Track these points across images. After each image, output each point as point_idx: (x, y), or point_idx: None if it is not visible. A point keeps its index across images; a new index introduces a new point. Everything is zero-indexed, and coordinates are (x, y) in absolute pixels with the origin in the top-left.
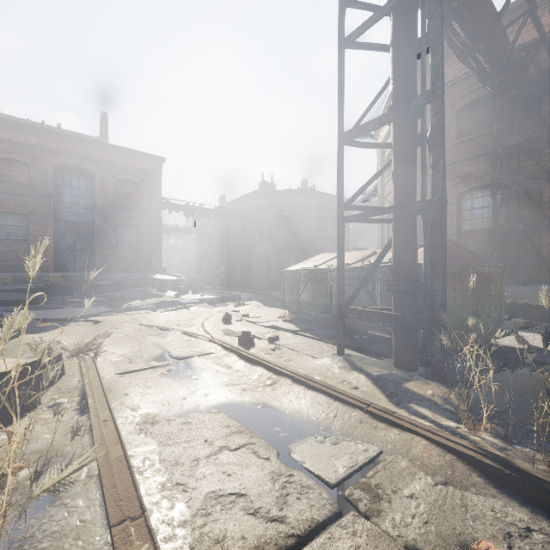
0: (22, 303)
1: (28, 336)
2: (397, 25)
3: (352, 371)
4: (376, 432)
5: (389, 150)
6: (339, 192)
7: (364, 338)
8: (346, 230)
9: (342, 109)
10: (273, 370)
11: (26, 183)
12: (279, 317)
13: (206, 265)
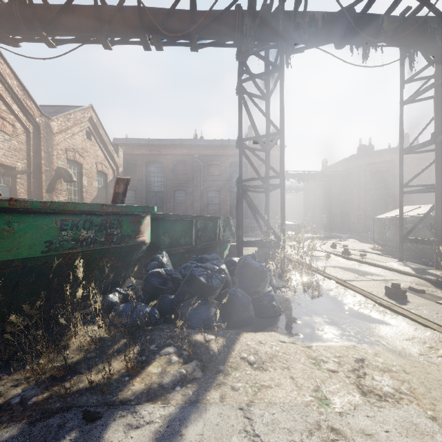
0: None
1: None
2: (436, 90)
3: (404, 267)
4: (399, 276)
5: None
6: (400, 179)
7: (431, 260)
8: None
9: (401, 137)
10: (359, 262)
11: (218, 175)
12: (370, 248)
13: (311, 214)
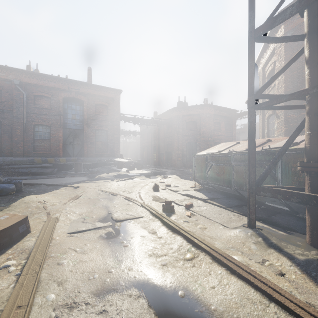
0: (45, 174)
1: (31, 196)
2: None
3: (269, 249)
4: None
5: (269, 70)
6: (250, 84)
7: (263, 208)
8: (233, 130)
9: (253, 9)
10: (192, 242)
11: (49, 108)
12: (191, 187)
13: (146, 153)
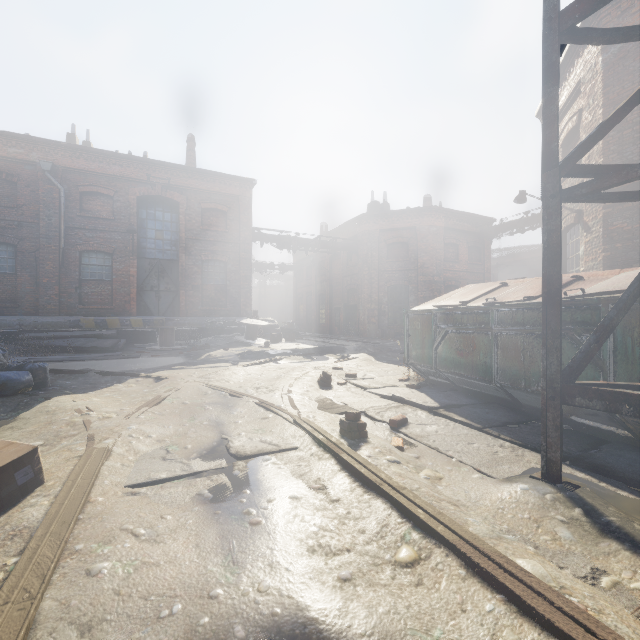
0: (102, 351)
1: (62, 398)
2: None
3: (604, 539)
4: None
5: (568, 131)
6: (549, 141)
7: (565, 429)
8: (486, 259)
9: None
10: (412, 518)
11: (109, 218)
12: (401, 380)
13: (304, 308)
